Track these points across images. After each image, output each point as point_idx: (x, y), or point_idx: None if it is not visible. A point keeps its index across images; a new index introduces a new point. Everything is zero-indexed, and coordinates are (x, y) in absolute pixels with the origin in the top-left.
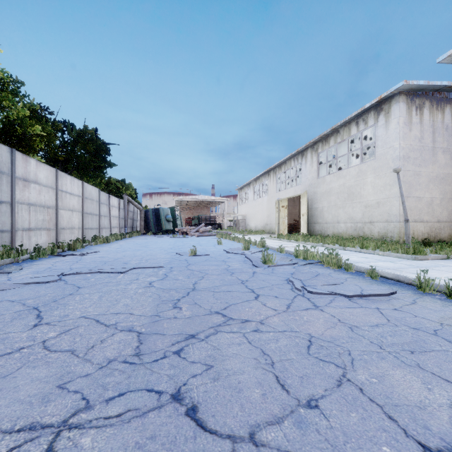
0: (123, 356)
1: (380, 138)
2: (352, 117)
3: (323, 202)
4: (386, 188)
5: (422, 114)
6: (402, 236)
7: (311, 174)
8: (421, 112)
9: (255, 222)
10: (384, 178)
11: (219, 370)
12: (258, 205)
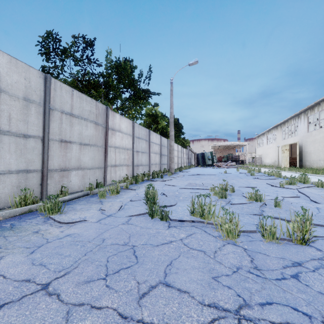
0: (217, 180)
1: None
2: None
3: (311, 147)
4: None
5: None
6: None
7: (304, 130)
8: None
9: (267, 159)
10: None
11: (230, 181)
12: (269, 148)
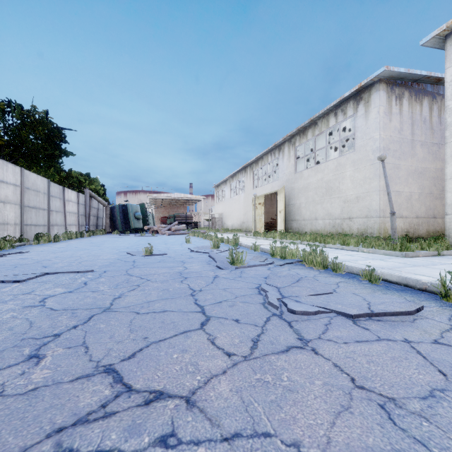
0: None
1: (359, 129)
2: (331, 107)
3: (301, 198)
4: (366, 182)
5: (402, 104)
6: (383, 232)
7: (289, 169)
8: (401, 103)
9: (232, 220)
10: (364, 171)
11: None
12: (234, 203)
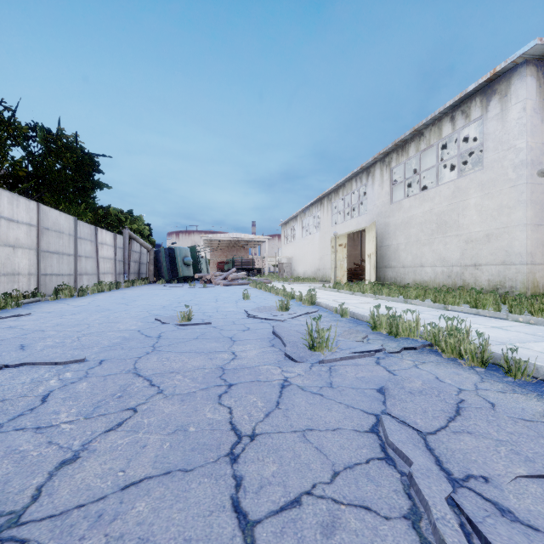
0: None
1: (491, 137)
2: (445, 109)
3: (399, 237)
4: (503, 213)
5: None
6: (531, 286)
7: (381, 199)
8: None
9: (303, 266)
10: (499, 197)
11: None
12: (307, 245)
